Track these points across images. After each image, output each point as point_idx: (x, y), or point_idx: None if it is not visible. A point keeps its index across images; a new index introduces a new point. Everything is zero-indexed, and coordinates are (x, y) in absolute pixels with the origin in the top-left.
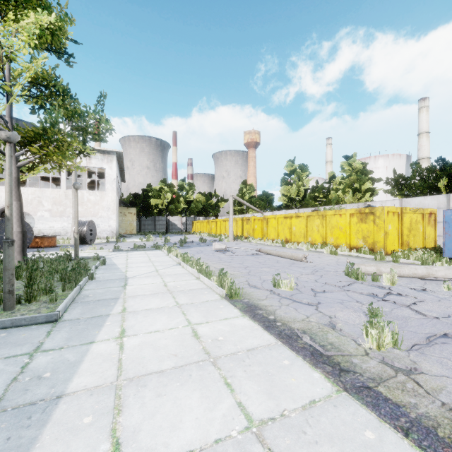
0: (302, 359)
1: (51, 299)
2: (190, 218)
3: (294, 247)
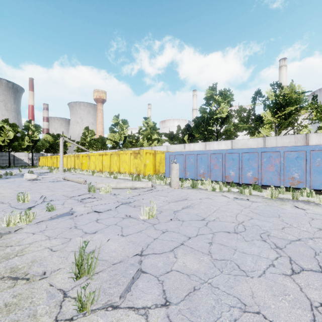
0: None
1: None
2: (38, 154)
3: (99, 175)
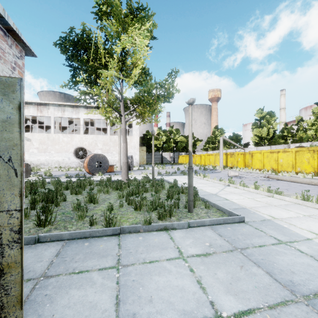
0: None
1: (207, 206)
2: (175, 153)
3: (288, 175)
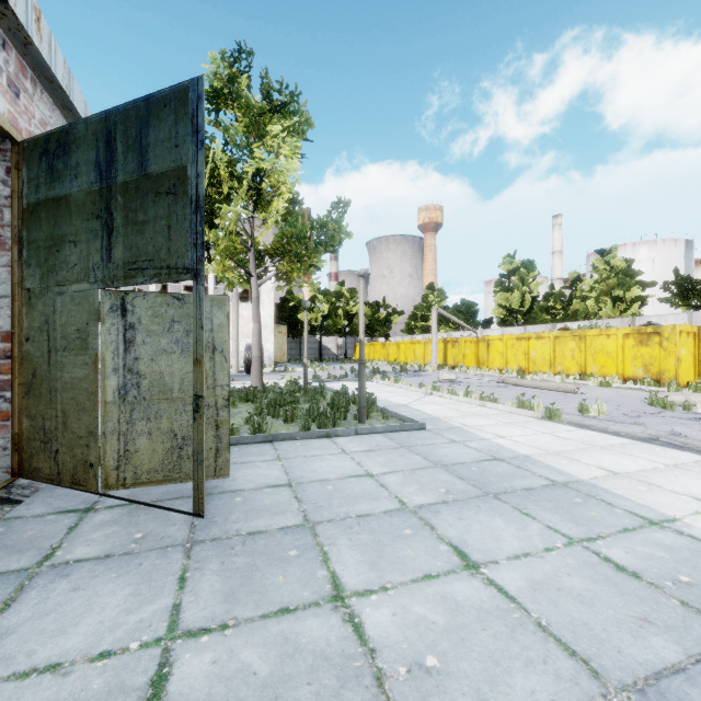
0: (669, 448)
1: (385, 416)
2: (349, 339)
3: (541, 378)
